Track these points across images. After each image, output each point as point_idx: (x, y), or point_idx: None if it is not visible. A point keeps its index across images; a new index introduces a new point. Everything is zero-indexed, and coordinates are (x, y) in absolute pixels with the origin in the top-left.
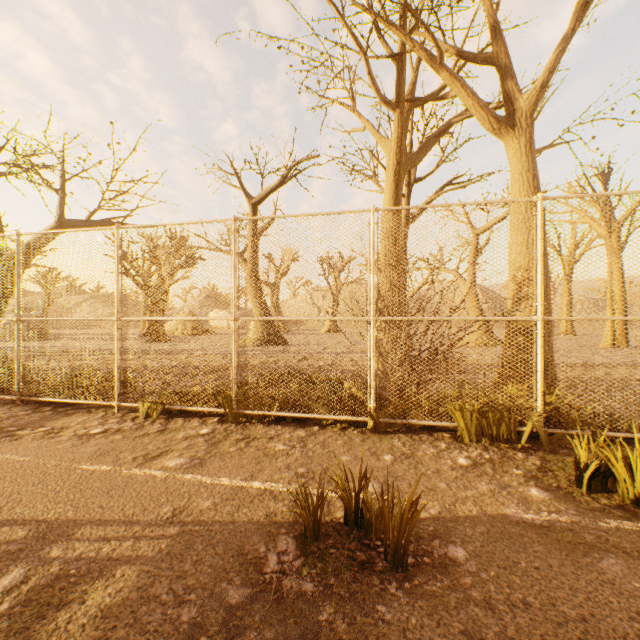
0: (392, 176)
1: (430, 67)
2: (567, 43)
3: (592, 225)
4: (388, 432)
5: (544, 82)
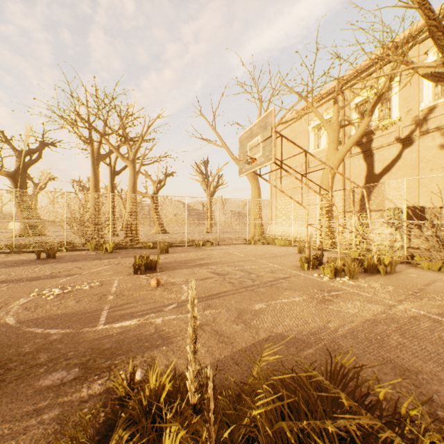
0: (92, 166)
1: (100, 136)
2: (142, 142)
3: (203, 183)
4: (70, 251)
5: (137, 150)
